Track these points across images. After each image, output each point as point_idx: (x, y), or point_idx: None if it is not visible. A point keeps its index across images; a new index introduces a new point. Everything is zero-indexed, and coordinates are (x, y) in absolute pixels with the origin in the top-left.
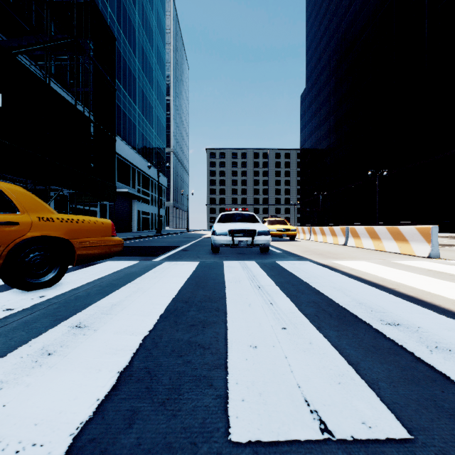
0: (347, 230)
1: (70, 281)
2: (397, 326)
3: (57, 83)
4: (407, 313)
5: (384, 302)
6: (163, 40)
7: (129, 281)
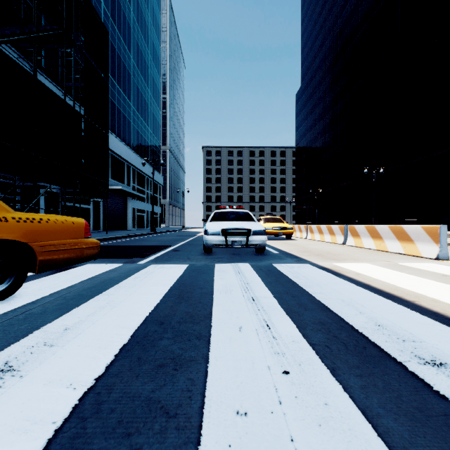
0: (346, 229)
1: (30, 292)
2: (441, 368)
3: (47, 77)
4: (445, 343)
5: (409, 323)
6: (159, 37)
7: (101, 291)
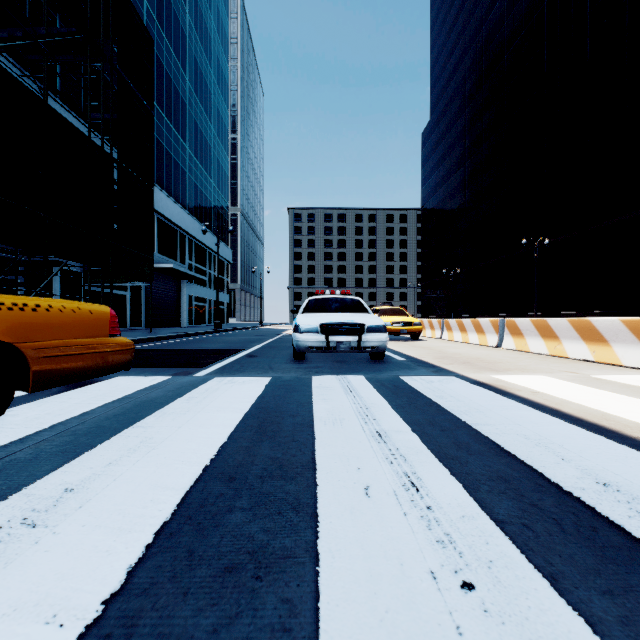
0: (501, 324)
1: (20, 422)
2: None
3: (64, 105)
4: None
5: None
6: (227, 51)
7: (133, 421)
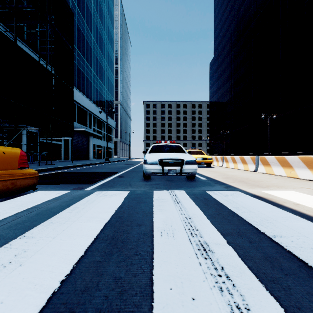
0: (257, 159)
1: None
2: None
3: (28, 47)
4: None
5: None
6: (112, 23)
7: (25, 230)
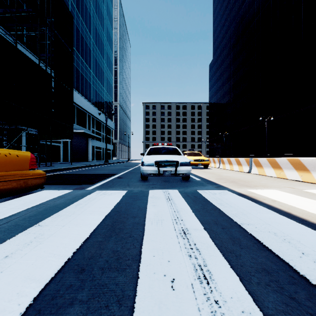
0: (250, 161)
1: None
2: None
3: (27, 49)
4: None
5: None
6: (112, 24)
7: (38, 221)
